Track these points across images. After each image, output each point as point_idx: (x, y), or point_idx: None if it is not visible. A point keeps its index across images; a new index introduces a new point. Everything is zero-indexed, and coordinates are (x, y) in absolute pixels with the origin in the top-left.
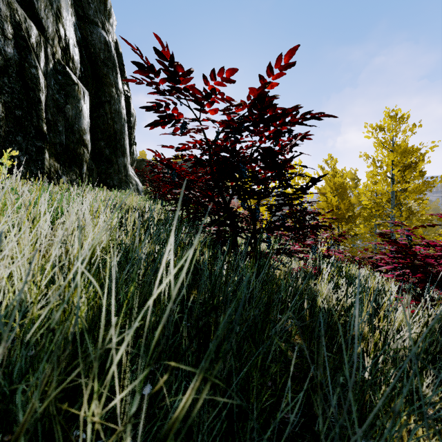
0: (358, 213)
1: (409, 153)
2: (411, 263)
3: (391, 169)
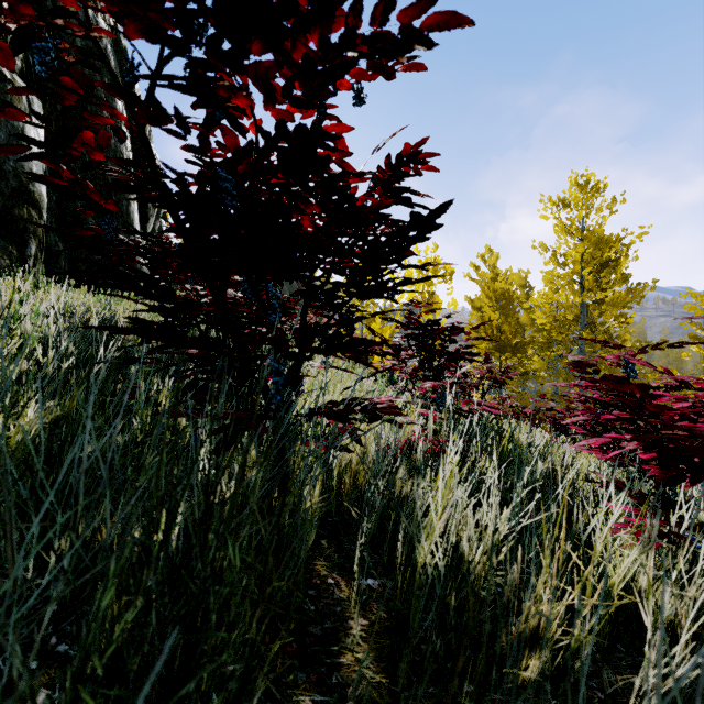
0: (531, 339)
1: (607, 244)
2: (632, 425)
3: (580, 268)
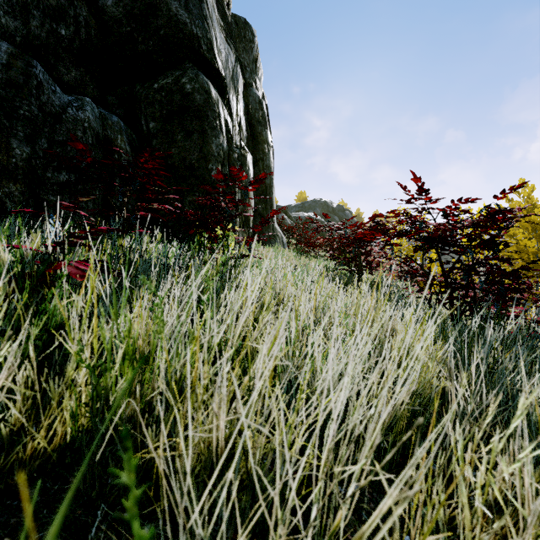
0: None
1: None
2: None
3: None
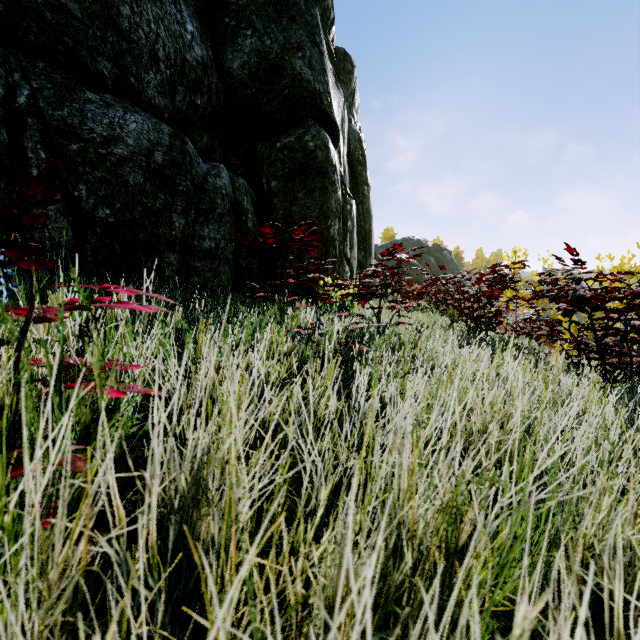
0: None
1: None
2: None
3: None
